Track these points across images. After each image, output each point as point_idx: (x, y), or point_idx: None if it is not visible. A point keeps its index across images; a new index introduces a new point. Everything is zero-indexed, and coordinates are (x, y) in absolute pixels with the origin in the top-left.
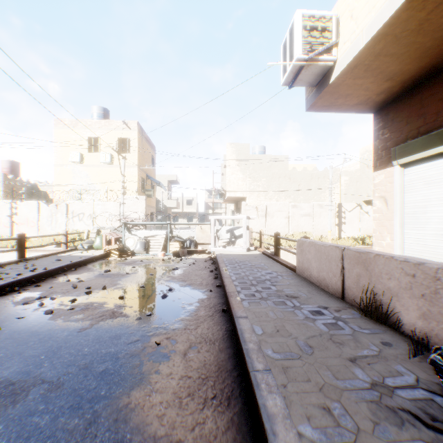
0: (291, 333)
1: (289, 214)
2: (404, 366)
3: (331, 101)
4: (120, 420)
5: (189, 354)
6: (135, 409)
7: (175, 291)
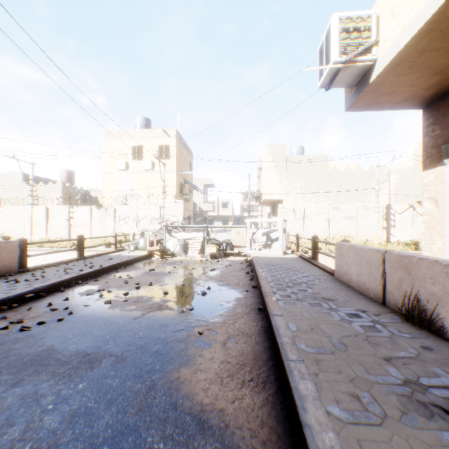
0: (325, 332)
1: (329, 217)
2: (443, 369)
3: (372, 100)
4: (173, 389)
5: (228, 344)
6: (184, 382)
7: (213, 289)
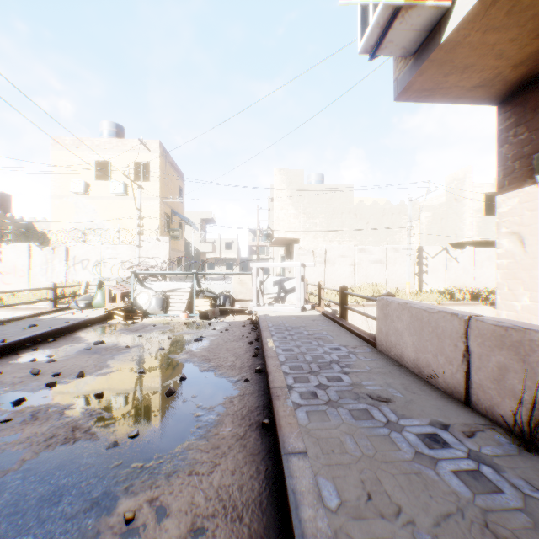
0: (397, 506)
1: (355, 261)
2: None
3: (437, 80)
4: None
5: None
6: None
7: (190, 380)
